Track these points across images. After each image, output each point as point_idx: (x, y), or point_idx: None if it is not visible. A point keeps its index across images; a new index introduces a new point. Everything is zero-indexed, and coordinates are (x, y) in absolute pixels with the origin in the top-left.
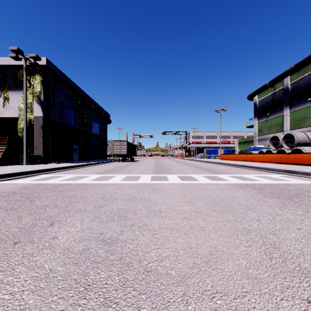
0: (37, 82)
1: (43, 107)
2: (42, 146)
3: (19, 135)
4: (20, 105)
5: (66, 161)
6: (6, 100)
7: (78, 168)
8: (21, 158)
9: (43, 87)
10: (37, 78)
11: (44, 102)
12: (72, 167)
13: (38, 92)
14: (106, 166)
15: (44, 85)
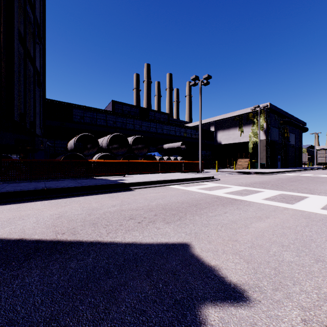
0: (261, 119)
1: (265, 133)
2: (264, 158)
3: (249, 151)
4: (250, 134)
5: (275, 167)
6: (241, 132)
7: (298, 172)
8: (255, 165)
9: (265, 121)
10: (261, 116)
11: (266, 130)
12: (293, 171)
13: (262, 124)
14: (319, 172)
15: (266, 120)
